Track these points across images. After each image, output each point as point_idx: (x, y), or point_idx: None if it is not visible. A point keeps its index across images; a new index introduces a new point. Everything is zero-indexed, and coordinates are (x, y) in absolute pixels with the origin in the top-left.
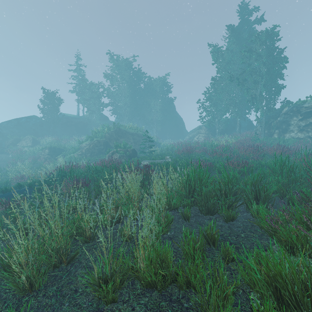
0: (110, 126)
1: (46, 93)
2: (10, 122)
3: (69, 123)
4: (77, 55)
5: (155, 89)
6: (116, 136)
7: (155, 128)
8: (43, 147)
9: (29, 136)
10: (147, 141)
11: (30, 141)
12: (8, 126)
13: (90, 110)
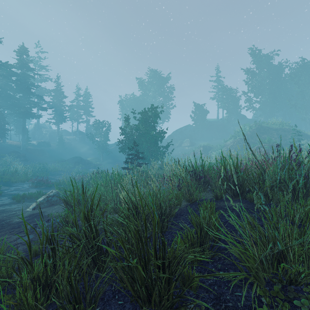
0: (251, 125)
1: (196, 107)
2: (177, 131)
3: (212, 126)
4: (217, 69)
5: (308, 73)
6: (257, 133)
7: (309, 119)
8: (198, 146)
9: (188, 139)
10: (296, 135)
11: (189, 142)
12: (176, 134)
13: (229, 113)
